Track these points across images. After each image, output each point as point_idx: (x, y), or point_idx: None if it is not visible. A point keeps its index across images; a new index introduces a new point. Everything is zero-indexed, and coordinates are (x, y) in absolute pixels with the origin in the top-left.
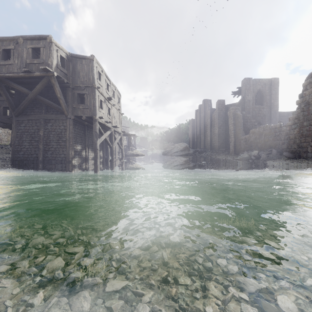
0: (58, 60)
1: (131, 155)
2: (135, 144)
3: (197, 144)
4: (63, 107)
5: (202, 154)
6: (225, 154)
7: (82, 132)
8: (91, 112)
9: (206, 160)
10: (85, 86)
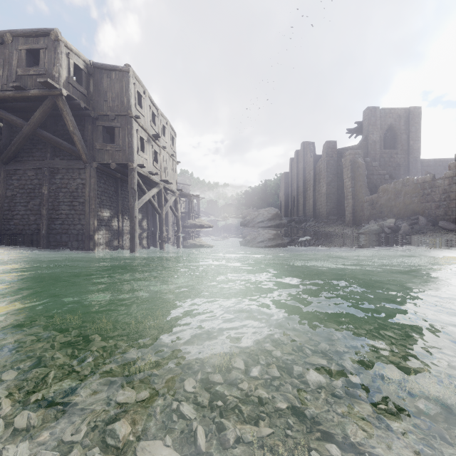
0: (70, 70)
1: (193, 226)
2: (199, 209)
3: (292, 210)
4: (79, 147)
5: (301, 225)
6: (338, 225)
7: (113, 190)
8: (125, 157)
9: (309, 234)
10: (115, 114)
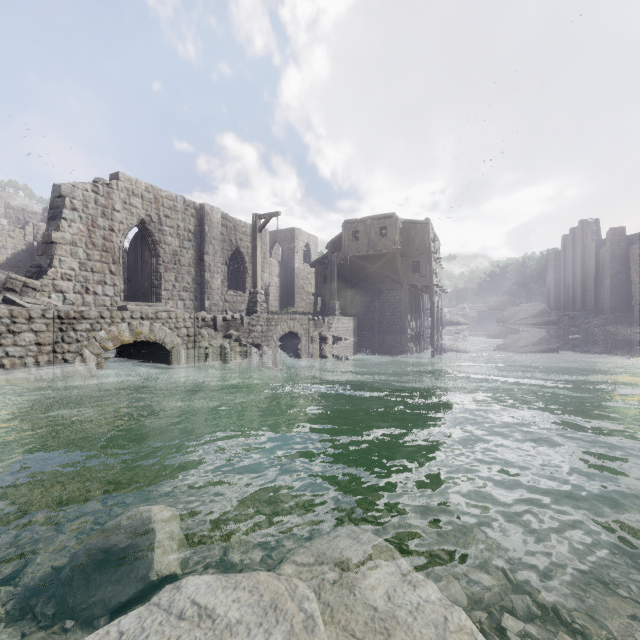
0: (399, 233)
1: (450, 323)
2: None
3: (566, 301)
4: (401, 277)
5: (577, 322)
6: (624, 323)
7: (409, 300)
8: (427, 281)
9: (584, 333)
10: (420, 253)
